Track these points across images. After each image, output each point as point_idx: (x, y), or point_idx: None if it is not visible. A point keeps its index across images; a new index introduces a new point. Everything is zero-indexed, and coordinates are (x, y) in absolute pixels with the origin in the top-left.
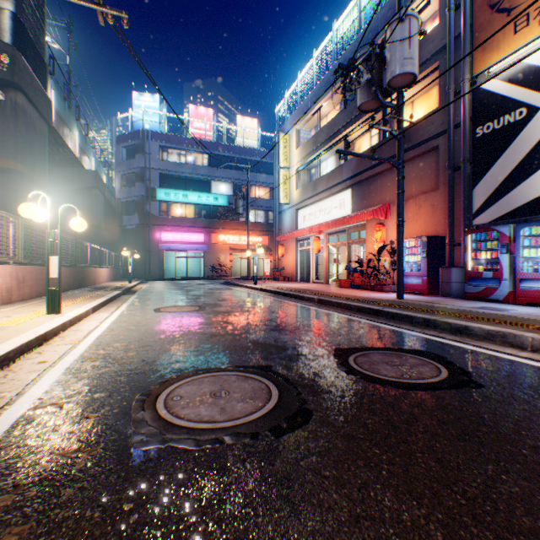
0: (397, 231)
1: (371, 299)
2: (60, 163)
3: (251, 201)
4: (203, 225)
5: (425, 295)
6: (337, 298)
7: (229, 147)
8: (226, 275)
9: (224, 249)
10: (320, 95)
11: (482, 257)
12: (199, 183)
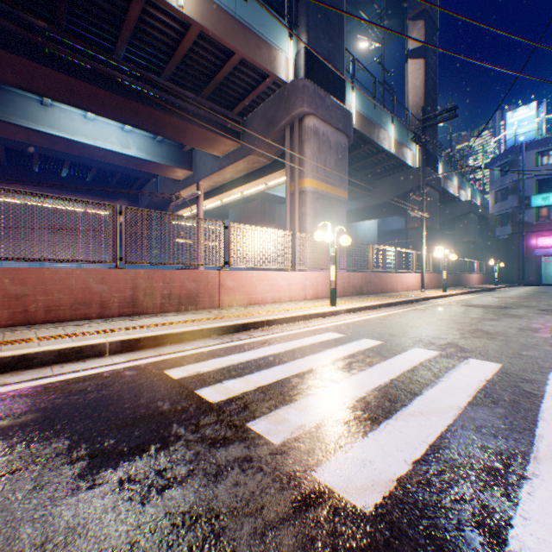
0: None
1: None
2: (443, 202)
3: None
4: None
5: None
6: None
7: None
8: None
9: None
10: None
11: None
12: None
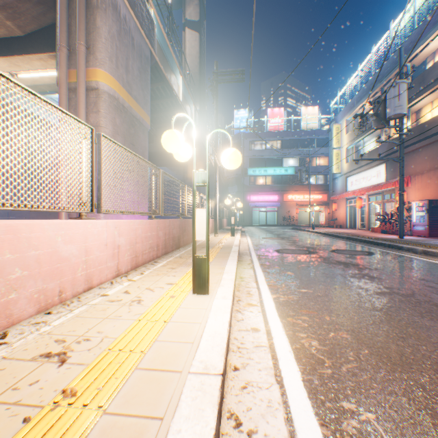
0: (398, 199)
1: (379, 237)
2: None
3: (312, 169)
4: (277, 189)
5: (428, 238)
6: (357, 236)
7: (295, 132)
8: (293, 223)
9: (292, 205)
10: (362, 97)
11: None
12: (274, 161)
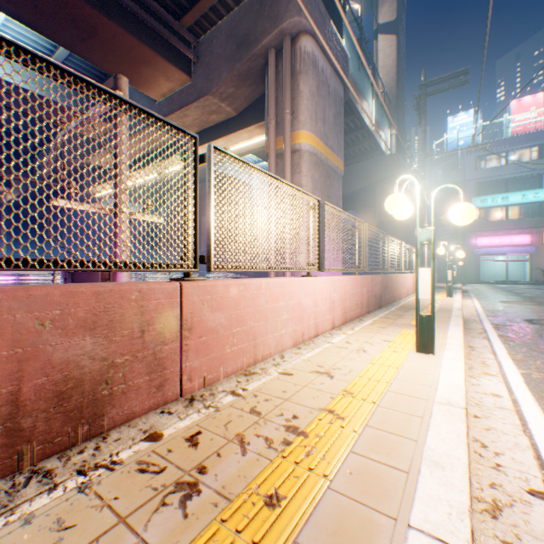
0: None
1: None
2: None
3: None
4: (528, 225)
5: None
6: None
7: None
8: None
9: None
10: None
11: None
12: (522, 181)
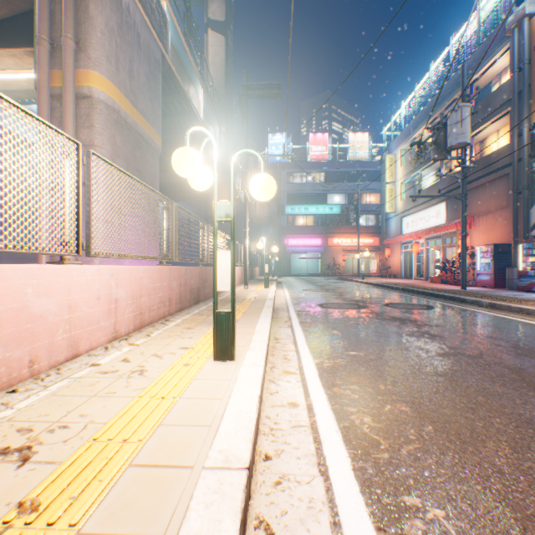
0: (460, 243)
1: (439, 289)
2: None
3: (362, 207)
4: (320, 231)
5: (493, 288)
6: (414, 288)
7: (342, 163)
8: (339, 272)
9: (338, 250)
10: (419, 123)
11: (529, 261)
12: (316, 197)
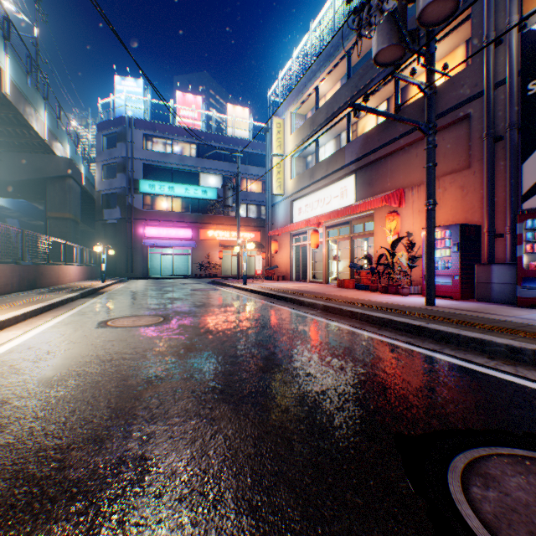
0: (427, 217)
1: (393, 305)
2: (27, 148)
3: (243, 194)
4: (191, 220)
5: (456, 299)
6: (347, 304)
7: (219, 137)
8: (215, 273)
9: (214, 245)
10: (318, 71)
11: None
12: (186, 175)
